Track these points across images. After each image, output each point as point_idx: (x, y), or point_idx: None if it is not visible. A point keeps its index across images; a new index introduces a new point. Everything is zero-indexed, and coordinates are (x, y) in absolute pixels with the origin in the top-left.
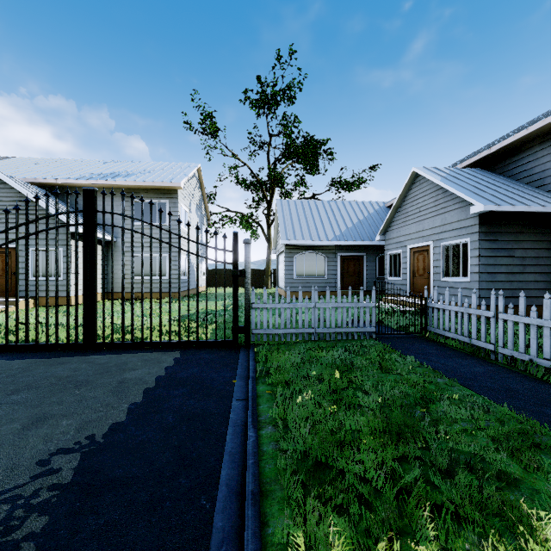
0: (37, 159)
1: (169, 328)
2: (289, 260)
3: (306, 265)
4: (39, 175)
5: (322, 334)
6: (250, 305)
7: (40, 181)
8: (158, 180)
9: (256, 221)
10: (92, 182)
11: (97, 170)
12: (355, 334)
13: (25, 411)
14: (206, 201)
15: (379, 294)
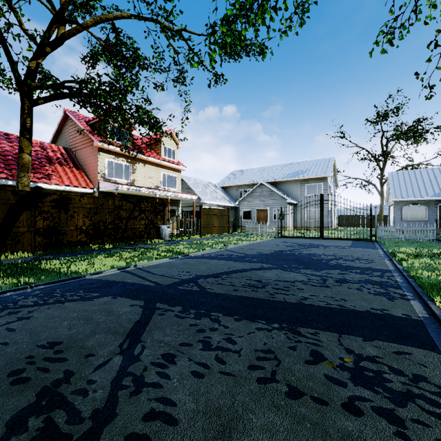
0: (257, 169)
1: (346, 234)
2: (397, 210)
3: (410, 212)
4: (267, 178)
5: (408, 239)
6: (372, 232)
7: (269, 181)
8: (318, 174)
9: (371, 183)
10: (289, 179)
11: (286, 171)
12: (425, 240)
13: (329, 243)
14: (336, 175)
15: (438, 225)
